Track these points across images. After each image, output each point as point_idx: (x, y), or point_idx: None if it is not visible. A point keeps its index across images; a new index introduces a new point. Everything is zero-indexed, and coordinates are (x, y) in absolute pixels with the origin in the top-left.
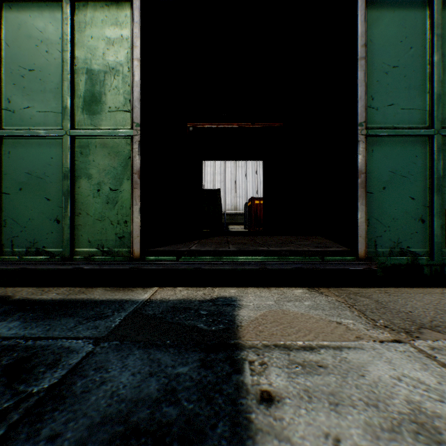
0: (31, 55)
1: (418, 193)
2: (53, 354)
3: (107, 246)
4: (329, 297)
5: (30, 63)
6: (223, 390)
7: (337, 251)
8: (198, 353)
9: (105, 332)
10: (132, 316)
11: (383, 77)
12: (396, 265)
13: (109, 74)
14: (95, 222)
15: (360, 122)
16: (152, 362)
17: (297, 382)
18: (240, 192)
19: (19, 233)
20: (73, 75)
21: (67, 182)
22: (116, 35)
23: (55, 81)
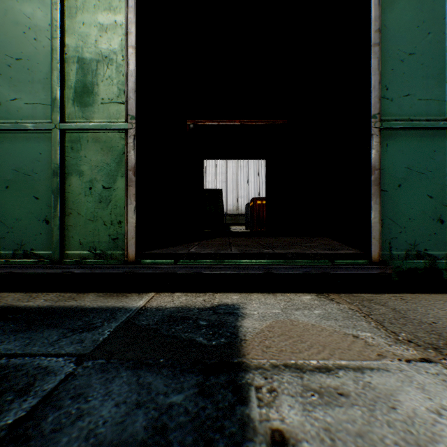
0: (18, 43)
1: (436, 191)
2: (26, 376)
3: (100, 248)
4: (340, 304)
5: (17, 51)
6: (225, 429)
7: (348, 254)
8: (195, 376)
9: (91, 347)
10: (123, 327)
11: (398, 65)
12: (413, 269)
13: (102, 63)
14: (86, 223)
15: (374, 114)
16: (141, 387)
17: (315, 418)
18: (242, 192)
19: (5, 234)
20: (63, 64)
21: (57, 179)
22: (109, 21)
23: (44, 70)
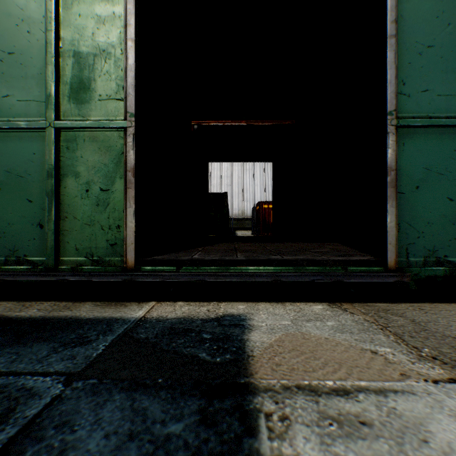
0: (10, 36)
1: None
2: (8, 399)
3: (97, 254)
4: (355, 315)
5: (9, 45)
6: None
7: (362, 260)
8: (197, 399)
9: (83, 364)
10: (119, 341)
11: (416, 58)
12: (432, 277)
13: (100, 57)
14: (83, 227)
15: (390, 111)
16: (135, 413)
17: (336, 454)
18: (248, 196)
19: None
20: (58, 59)
21: (52, 181)
22: (107, 12)
23: (38, 65)
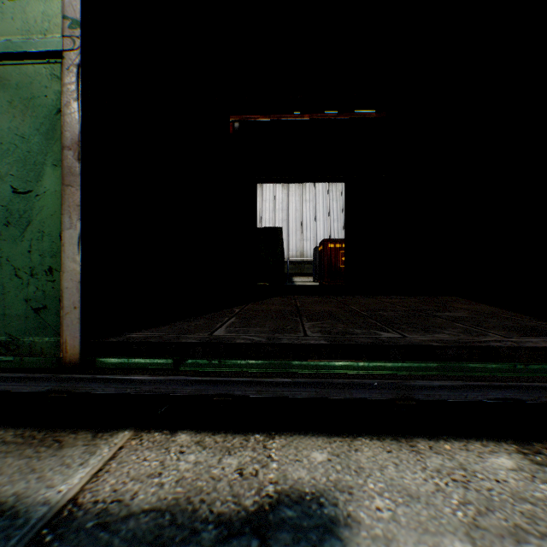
0: None
1: None
2: None
3: (7, 330)
4: None
5: None
6: None
7: None
8: None
9: None
10: None
11: None
12: None
13: None
14: None
15: None
16: None
17: None
18: (308, 234)
19: None
20: None
21: None
22: None
23: None
